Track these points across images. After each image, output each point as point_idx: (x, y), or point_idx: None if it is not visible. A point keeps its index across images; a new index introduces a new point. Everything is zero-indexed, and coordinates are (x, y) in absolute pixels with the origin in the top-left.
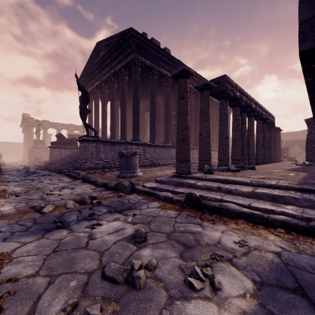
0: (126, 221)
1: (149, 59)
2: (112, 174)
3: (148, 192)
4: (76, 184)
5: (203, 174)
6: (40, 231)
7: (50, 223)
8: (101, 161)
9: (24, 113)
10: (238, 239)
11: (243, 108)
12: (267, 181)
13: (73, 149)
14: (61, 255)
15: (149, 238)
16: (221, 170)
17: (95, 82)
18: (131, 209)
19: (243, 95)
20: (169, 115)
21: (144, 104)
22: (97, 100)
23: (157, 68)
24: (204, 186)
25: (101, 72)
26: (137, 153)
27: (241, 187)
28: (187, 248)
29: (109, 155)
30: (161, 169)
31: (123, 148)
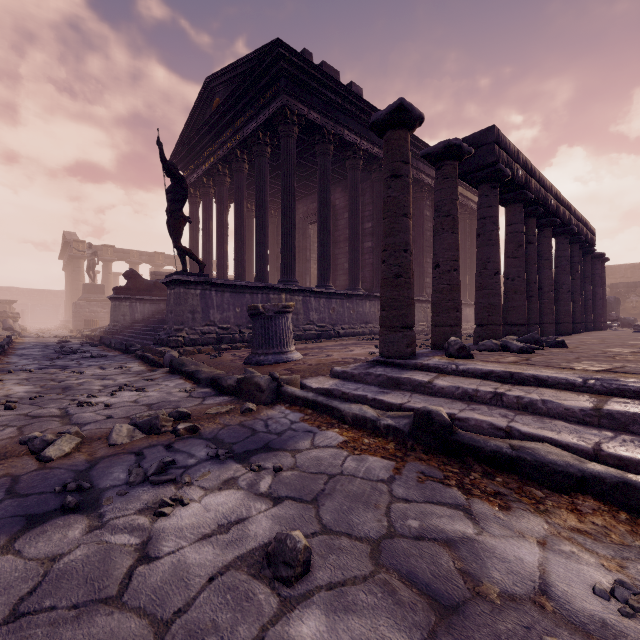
0: (254, 491)
1: (317, 109)
2: (236, 356)
3: (315, 403)
4: (153, 379)
5: (448, 360)
6: (10, 522)
7: (50, 493)
8: (212, 327)
9: (66, 232)
10: (607, 579)
11: (529, 206)
12: (629, 381)
13: (159, 303)
14: (27, 638)
15: (318, 563)
16: (487, 348)
17: (204, 162)
18: (271, 451)
19: (531, 177)
20: (358, 229)
21: (306, 207)
22: (208, 200)
23: (333, 127)
24: (455, 389)
25: (215, 141)
26: (289, 310)
27: (558, 394)
28: (444, 611)
29: (230, 315)
30: (343, 345)
31: (261, 300)
